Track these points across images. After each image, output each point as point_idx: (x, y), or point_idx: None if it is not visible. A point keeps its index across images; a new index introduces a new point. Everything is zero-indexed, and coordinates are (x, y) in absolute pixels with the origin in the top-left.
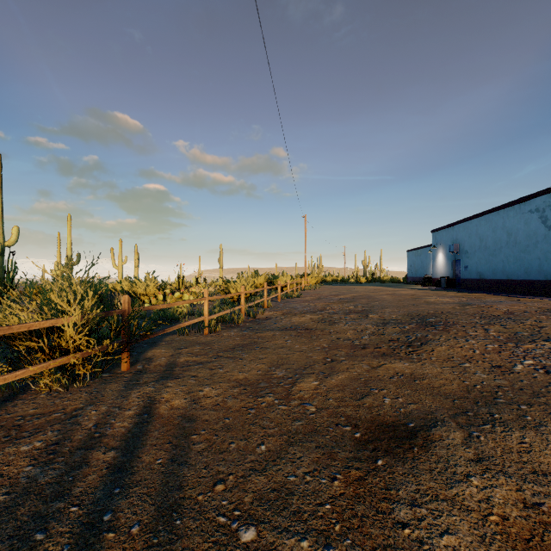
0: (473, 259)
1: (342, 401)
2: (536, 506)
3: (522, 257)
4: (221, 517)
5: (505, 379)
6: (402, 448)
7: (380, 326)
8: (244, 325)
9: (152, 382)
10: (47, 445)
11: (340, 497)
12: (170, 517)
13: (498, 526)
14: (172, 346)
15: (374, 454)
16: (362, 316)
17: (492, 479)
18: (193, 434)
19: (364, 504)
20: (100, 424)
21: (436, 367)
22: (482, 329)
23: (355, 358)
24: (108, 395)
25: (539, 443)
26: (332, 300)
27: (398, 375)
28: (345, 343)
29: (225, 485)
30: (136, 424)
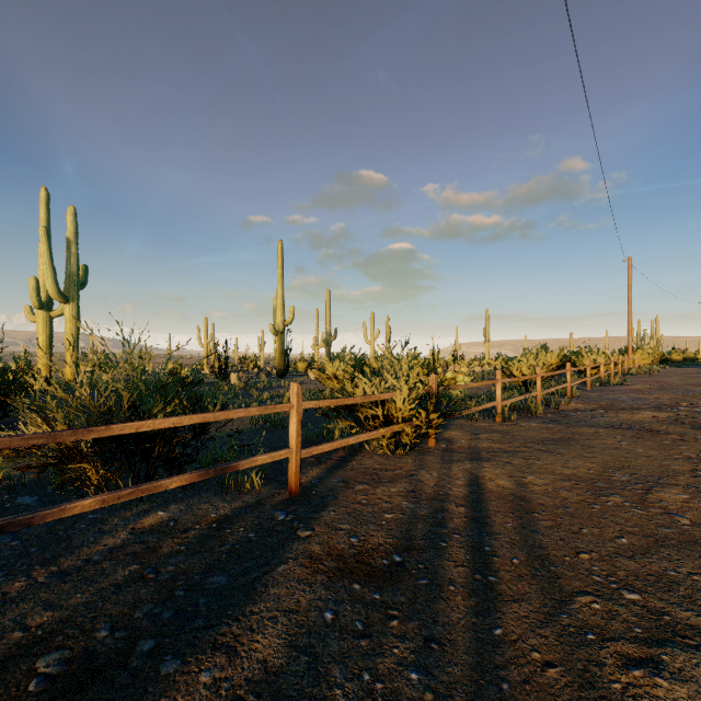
0: None
1: None
2: None
3: None
4: (596, 577)
5: None
6: None
7: None
8: (543, 416)
9: (466, 461)
10: (407, 491)
11: None
12: (543, 563)
13: None
14: (465, 430)
15: None
16: None
17: None
18: (532, 512)
19: None
20: (439, 485)
21: None
22: None
23: None
24: (430, 465)
25: None
26: (690, 391)
27: None
28: None
29: (590, 557)
30: (471, 492)
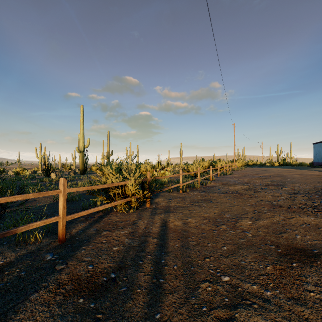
0: None
1: (267, 233)
2: None
3: None
4: (211, 270)
5: None
6: (309, 261)
7: (291, 195)
8: (200, 189)
9: (162, 213)
10: (129, 232)
11: (271, 274)
12: (188, 266)
13: None
14: (165, 198)
15: (290, 260)
16: (277, 188)
17: None
18: (188, 237)
19: (285, 279)
20: (146, 227)
21: None
22: None
23: (274, 212)
24: (145, 216)
25: None
26: (254, 177)
27: (306, 224)
28: (266, 203)
29: (210, 259)
30: (161, 230)
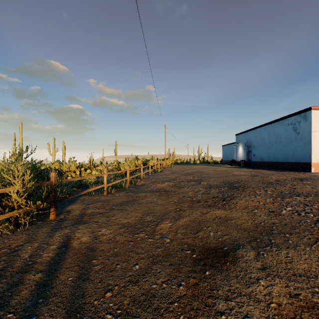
0: (258, 150)
1: (185, 235)
2: (297, 296)
3: (283, 149)
4: (108, 315)
5: (277, 219)
6: (220, 263)
7: (207, 189)
8: (128, 189)
9: (69, 226)
10: None
11: (183, 297)
12: (75, 317)
13: (276, 310)
14: (84, 203)
15: (203, 267)
16: (197, 183)
17: (271, 280)
18: (93, 259)
19: (198, 301)
20: (33, 255)
21: (238, 212)
22: (263, 190)
23: (193, 208)
24: (40, 236)
25: (296, 257)
26: (180, 173)
27: (217, 218)
28: (187, 199)
29: (112, 293)
30: (57, 254)
